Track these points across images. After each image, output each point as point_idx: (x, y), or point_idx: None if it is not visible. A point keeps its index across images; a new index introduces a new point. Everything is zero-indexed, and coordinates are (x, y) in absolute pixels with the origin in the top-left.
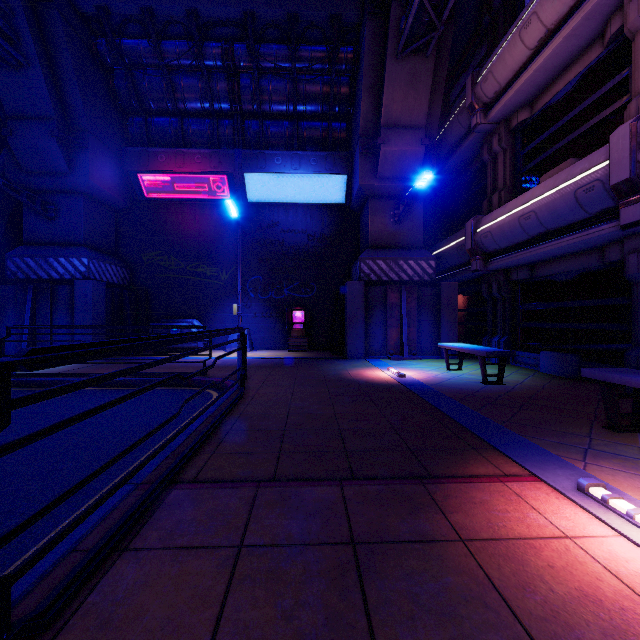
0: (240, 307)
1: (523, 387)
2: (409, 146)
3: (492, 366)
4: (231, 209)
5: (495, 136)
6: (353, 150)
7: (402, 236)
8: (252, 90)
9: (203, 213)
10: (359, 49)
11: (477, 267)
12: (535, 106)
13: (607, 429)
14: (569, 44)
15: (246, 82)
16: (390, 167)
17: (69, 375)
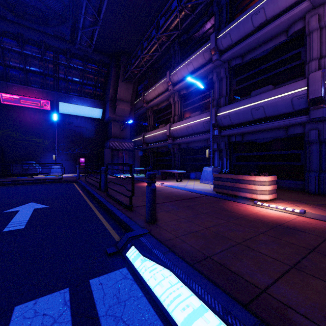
0: (56, 156)
1: None
2: (126, 107)
3: None
4: (54, 116)
5: (149, 111)
6: (106, 102)
7: (123, 134)
8: (65, 71)
9: (35, 114)
10: (109, 71)
11: (145, 147)
12: (158, 107)
13: (161, 179)
14: (163, 98)
15: (62, 68)
16: (119, 112)
17: (4, 181)
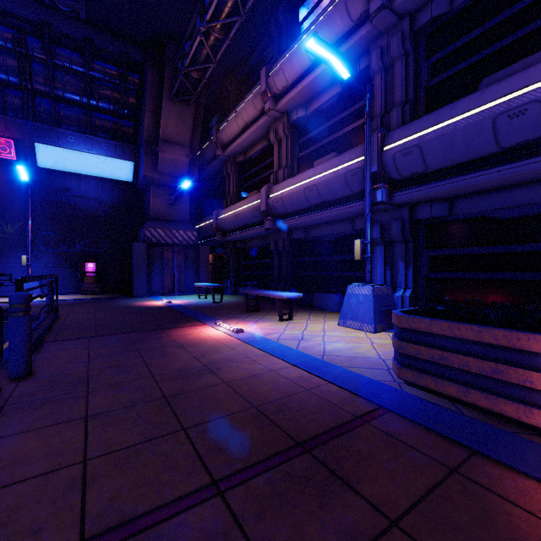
0: (30, 258)
1: (231, 303)
2: (179, 157)
3: (226, 296)
4: (21, 173)
5: (229, 164)
6: (139, 146)
7: (175, 214)
8: (45, 76)
9: None
10: (143, 80)
11: (219, 239)
12: (246, 155)
13: (246, 312)
14: (255, 134)
15: (39, 68)
16: (166, 167)
17: None
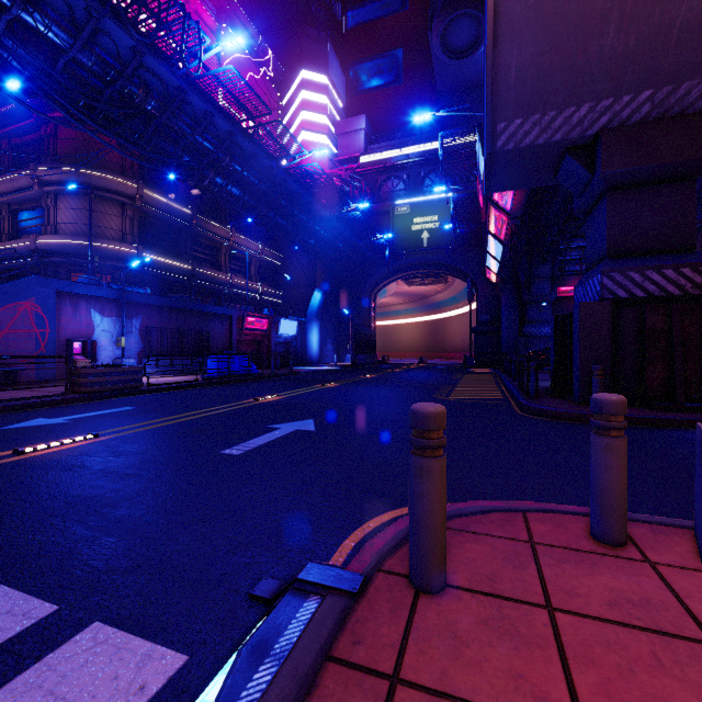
0: None
1: None
2: None
3: None
4: None
5: None
6: None
7: None
8: None
9: None
10: None
11: None
12: None
13: None
14: None
15: None
16: None
17: None
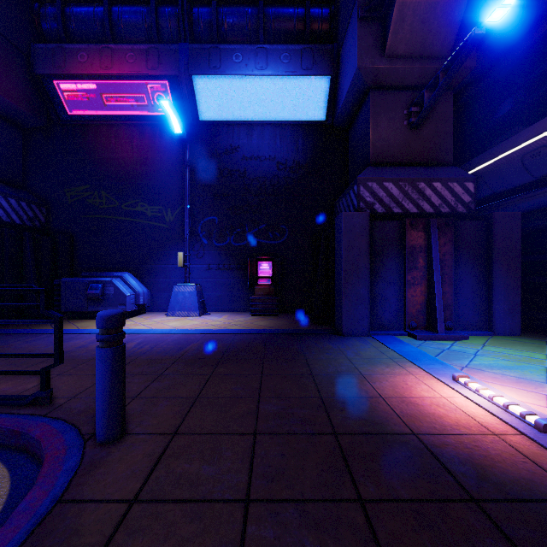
0: (187, 256)
1: None
2: None
3: None
4: (172, 120)
5: None
6: (341, 35)
7: (421, 147)
8: None
9: (142, 136)
10: None
11: None
12: None
13: None
14: None
15: None
16: (407, 35)
17: None
